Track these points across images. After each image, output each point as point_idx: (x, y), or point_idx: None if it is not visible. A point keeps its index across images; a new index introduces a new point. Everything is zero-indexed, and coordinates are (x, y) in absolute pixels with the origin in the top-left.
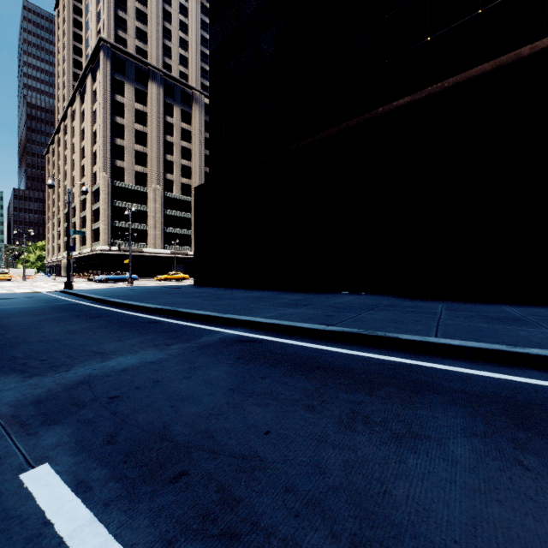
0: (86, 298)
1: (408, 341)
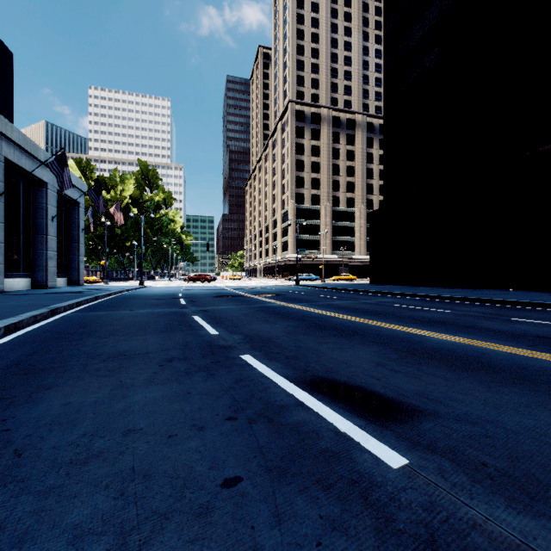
0: (320, 288)
1: (493, 300)
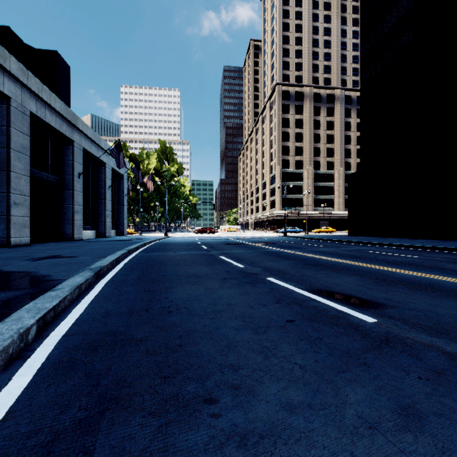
0: (305, 238)
1: None
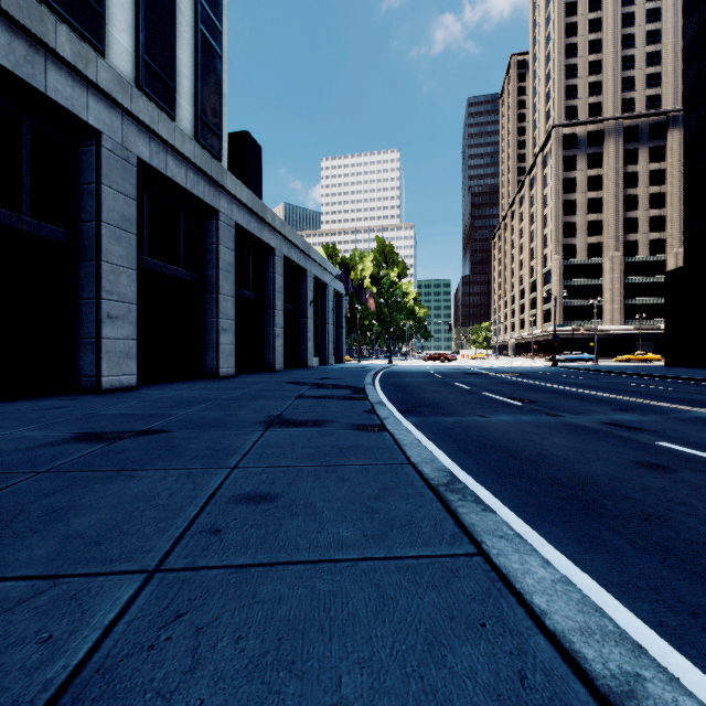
0: (579, 370)
1: None
